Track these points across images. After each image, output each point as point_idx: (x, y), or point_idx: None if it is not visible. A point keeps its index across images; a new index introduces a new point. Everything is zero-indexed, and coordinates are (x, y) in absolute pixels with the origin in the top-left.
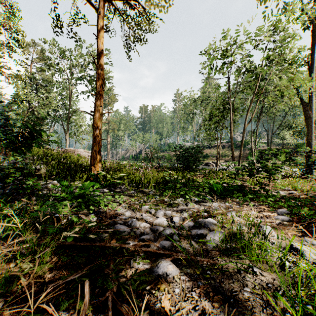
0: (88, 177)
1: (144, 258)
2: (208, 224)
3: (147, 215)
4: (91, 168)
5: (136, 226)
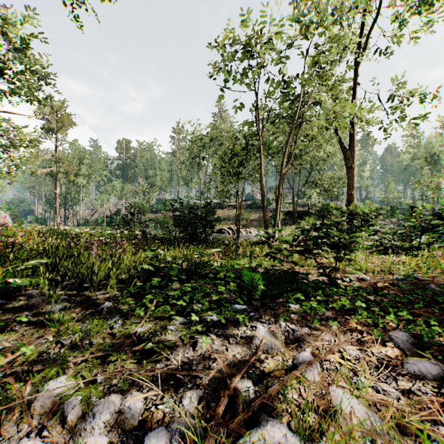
0: None
1: None
2: None
3: (43, 439)
4: None
5: None
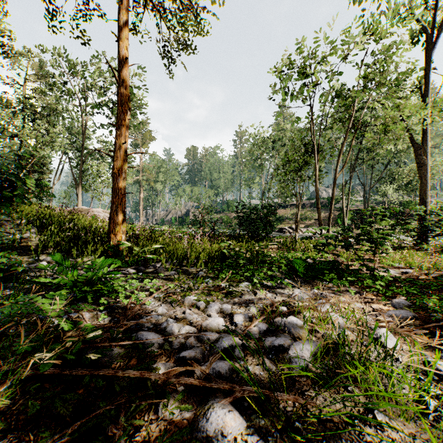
0: (105, 250)
1: (184, 397)
2: (290, 327)
3: (193, 311)
4: (109, 237)
5: (173, 332)
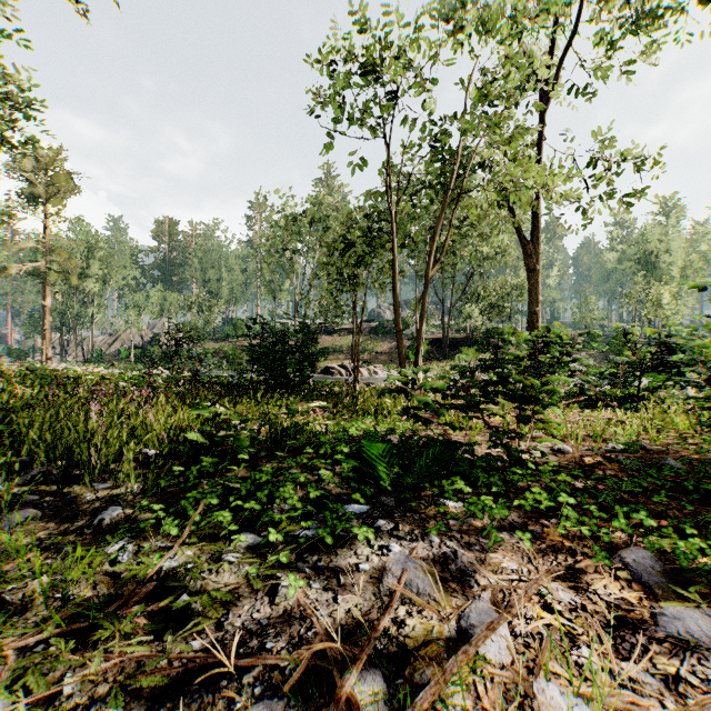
0: None
1: None
2: None
3: None
4: None
5: None
